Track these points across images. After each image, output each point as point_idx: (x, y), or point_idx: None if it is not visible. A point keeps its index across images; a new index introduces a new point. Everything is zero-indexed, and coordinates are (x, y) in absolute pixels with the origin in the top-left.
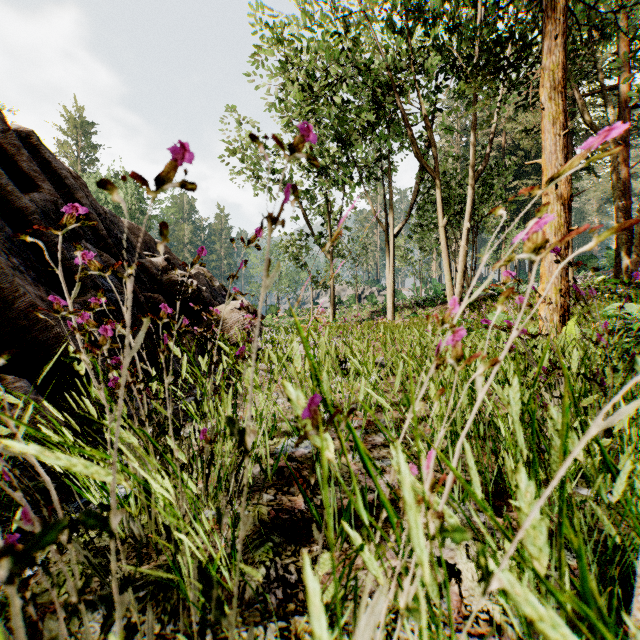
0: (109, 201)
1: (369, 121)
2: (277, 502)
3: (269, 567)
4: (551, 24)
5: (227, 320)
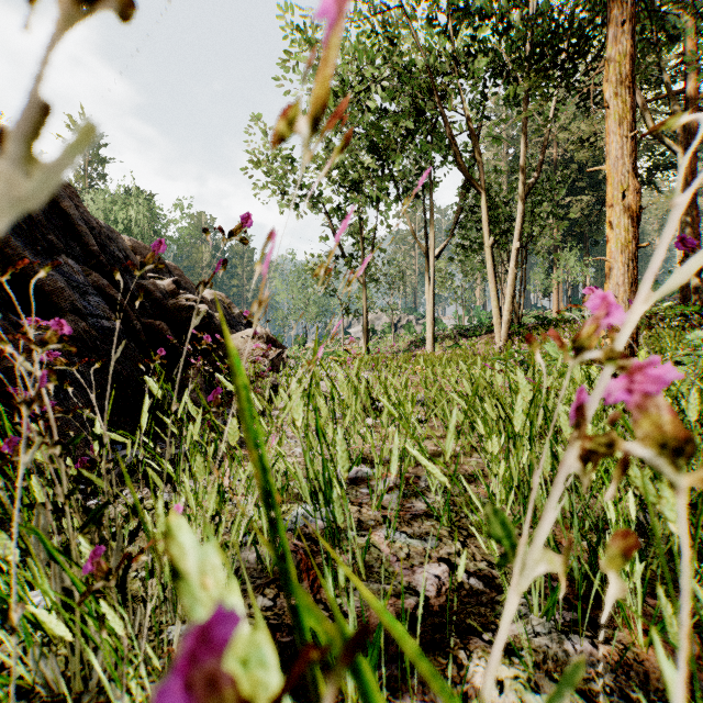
0: (119, 220)
1: (406, 129)
2: (276, 611)
3: None
4: (617, 9)
5: (241, 351)
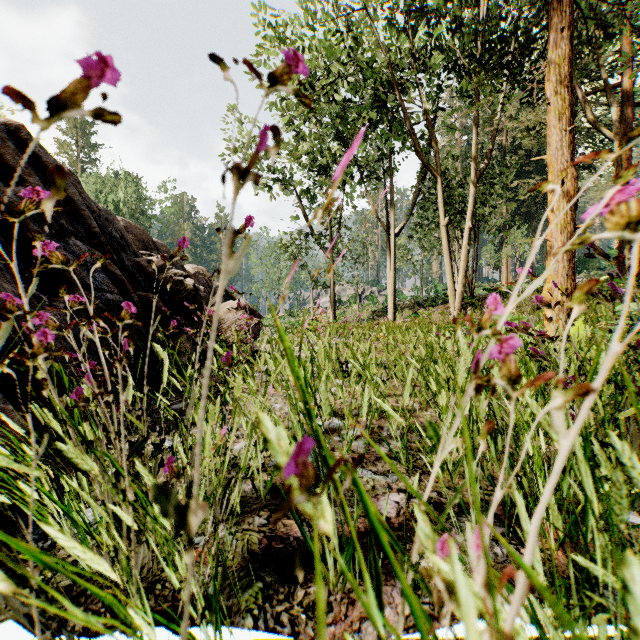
0: (109, 201)
1: (370, 119)
2: (270, 527)
3: (257, 616)
4: (557, 17)
5: (224, 320)
